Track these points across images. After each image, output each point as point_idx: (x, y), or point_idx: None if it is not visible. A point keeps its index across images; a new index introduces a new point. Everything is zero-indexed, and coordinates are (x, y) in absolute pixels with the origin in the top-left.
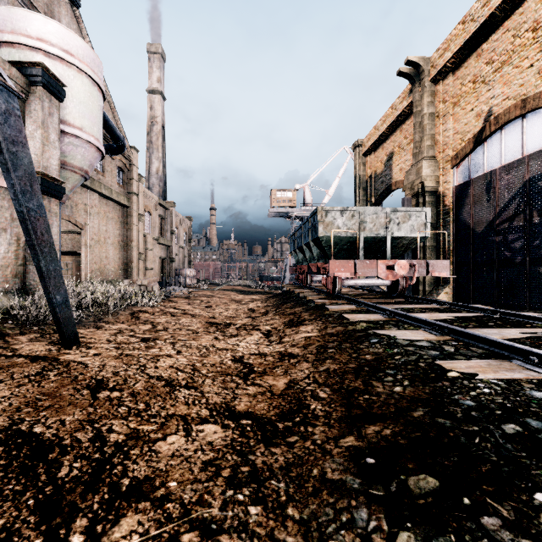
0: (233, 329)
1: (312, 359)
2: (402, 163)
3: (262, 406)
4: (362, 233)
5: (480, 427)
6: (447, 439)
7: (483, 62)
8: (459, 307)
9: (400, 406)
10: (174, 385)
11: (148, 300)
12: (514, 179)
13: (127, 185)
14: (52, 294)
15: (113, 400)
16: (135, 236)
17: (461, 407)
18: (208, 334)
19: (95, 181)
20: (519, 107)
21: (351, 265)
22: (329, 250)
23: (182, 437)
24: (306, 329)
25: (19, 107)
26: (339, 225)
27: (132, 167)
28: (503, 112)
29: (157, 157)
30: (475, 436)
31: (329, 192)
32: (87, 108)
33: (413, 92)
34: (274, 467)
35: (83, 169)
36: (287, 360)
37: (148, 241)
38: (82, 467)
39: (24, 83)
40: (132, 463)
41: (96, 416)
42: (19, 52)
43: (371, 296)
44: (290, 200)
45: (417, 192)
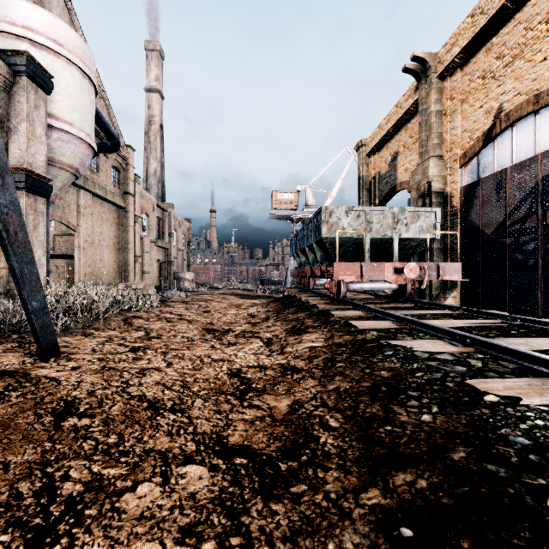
0: (231, 337)
1: (319, 375)
2: (407, 163)
3: (260, 438)
4: (368, 234)
5: (547, 479)
6: (507, 500)
7: (493, 56)
8: (473, 313)
9: (433, 444)
10: (158, 408)
11: (144, 304)
12: (526, 178)
13: (123, 186)
14: (26, 300)
15: (79, 431)
16: (132, 238)
17: (514, 447)
18: (204, 343)
19: (88, 181)
20: (532, 103)
21: (358, 268)
22: (334, 252)
23: (157, 486)
24: (311, 338)
25: (2, 99)
26: (344, 226)
27: (128, 166)
28: (514, 108)
29: (155, 157)
30: (545, 495)
31: (331, 194)
32: (77, 102)
33: (419, 89)
34: (275, 537)
35: (73, 167)
36: (290, 375)
37: (145, 244)
38: (11, 543)
39: (8, 73)
40: (83, 532)
41: (53, 455)
42: (2, 41)
43: (377, 301)
44: (292, 202)
45: (424, 193)
